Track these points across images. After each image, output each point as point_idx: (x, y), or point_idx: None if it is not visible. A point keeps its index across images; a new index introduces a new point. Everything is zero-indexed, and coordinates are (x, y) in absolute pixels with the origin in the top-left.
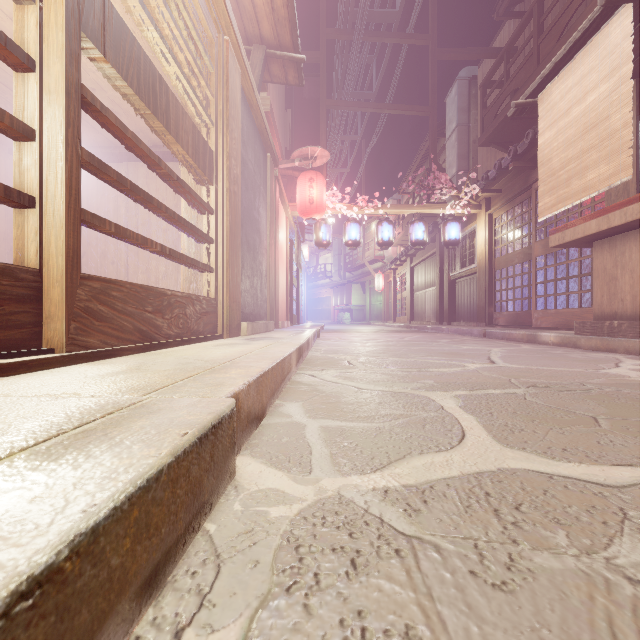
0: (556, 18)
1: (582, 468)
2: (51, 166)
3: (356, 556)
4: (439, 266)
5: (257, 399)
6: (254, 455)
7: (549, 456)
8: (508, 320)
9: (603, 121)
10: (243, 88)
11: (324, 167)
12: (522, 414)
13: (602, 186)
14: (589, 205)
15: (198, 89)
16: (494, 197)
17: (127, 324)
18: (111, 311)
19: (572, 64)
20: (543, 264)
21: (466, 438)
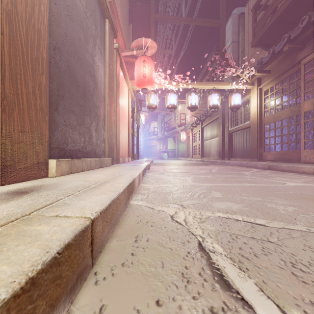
0: None
1: None
2: None
3: None
4: (221, 125)
5: None
6: None
7: None
8: (276, 157)
9: None
10: None
11: (153, 58)
12: None
13: None
14: None
15: None
16: (264, 77)
17: None
18: None
19: None
20: (311, 116)
21: None
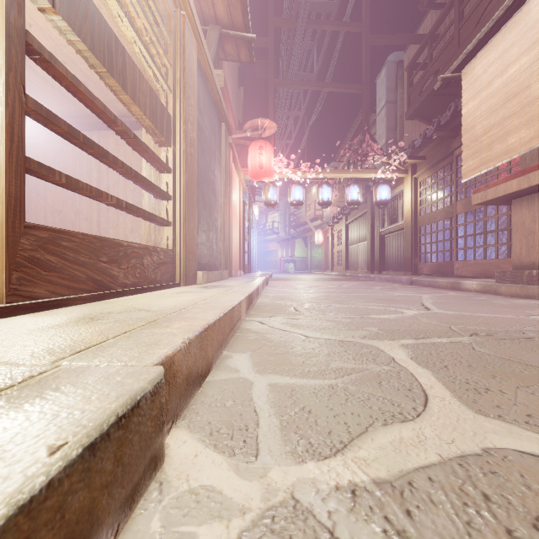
0: (475, 5)
1: None
2: None
3: None
4: (371, 223)
5: (200, 355)
6: (192, 427)
7: (534, 428)
8: (432, 269)
9: (524, 90)
10: (199, 61)
11: (272, 137)
12: (478, 368)
13: (523, 149)
14: (505, 168)
15: (157, 59)
16: (419, 163)
17: (79, 274)
18: (61, 261)
19: (494, 40)
20: (463, 221)
21: (430, 401)
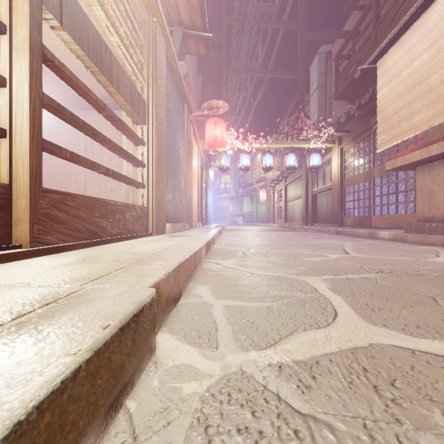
0: (389, 9)
1: (436, 344)
2: (19, 106)
3: (259, 438)
4: (305, 184)
5: (175, 285)
6: (172, 332)
7: (407, 332)
8: (354, 222)
9: (425, 80)
10: (167, 56)
11: (225, 115)
12: (377, 295)
13: (424, 126)
14: (412, 141)
15: (134, 56)
16: (344, 136)
17: (79, 226)
18: (67, 216)
19: (402, 39)
20: (379, 183)
21: (338, 316)
